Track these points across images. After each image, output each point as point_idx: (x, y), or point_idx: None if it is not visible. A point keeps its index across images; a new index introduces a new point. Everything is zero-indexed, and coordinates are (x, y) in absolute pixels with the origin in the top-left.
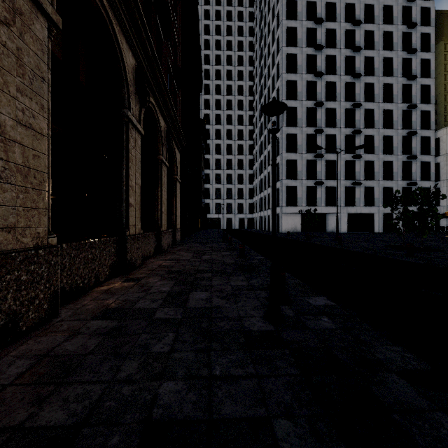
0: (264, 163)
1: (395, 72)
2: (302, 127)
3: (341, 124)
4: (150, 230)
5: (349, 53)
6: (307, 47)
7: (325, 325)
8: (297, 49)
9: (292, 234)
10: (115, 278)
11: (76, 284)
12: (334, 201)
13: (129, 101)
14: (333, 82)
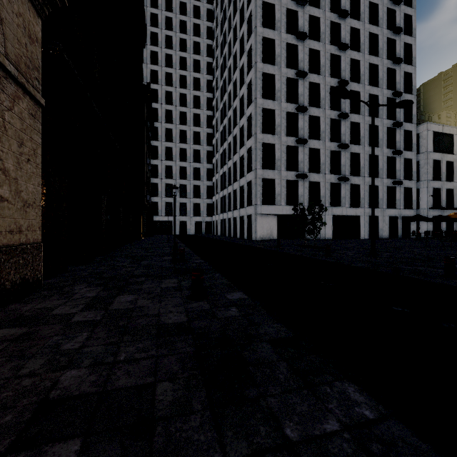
0: (228, 152)
1: (381, 52)
2: (281, 101)
3: (325, 104)
4: None
5: (334, 18)
6: None
7: None
8: None
9: (274, 242)
10: None
11: None
12: (318, 200)
13: None
14: (317, 51)
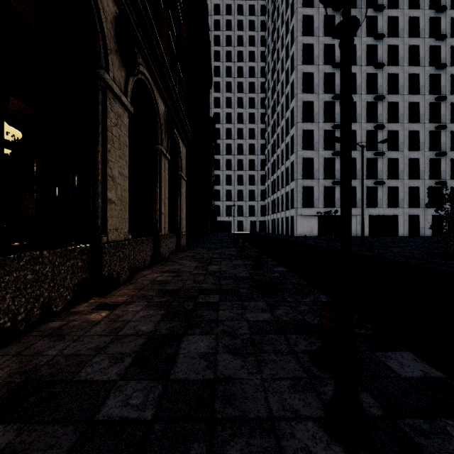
0: (277, 162)
1: (422, 61)
2: (318, 122)
3: (361, 118)
4: (145, 235)
5: (371, 41)
6: (325, 37)
7: None
8: (314, 38)
9: (309, 238)
10: (83, 303)
11: None
12: (354, 202)
13: (106, 59)
14: (353, 74)
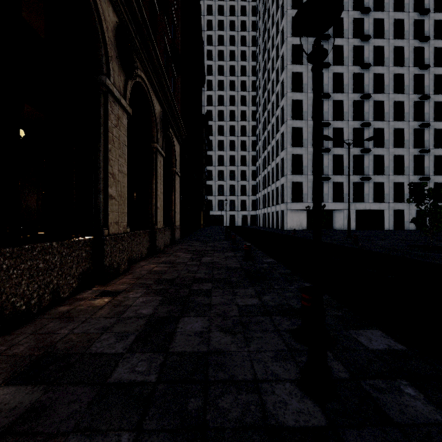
0: (267, 159)
1: (407, 61)
2: (307, 120)
3: (349, 116)
4: (142, 228)
5: (357, 43)
6: (313, 38)
7: (419, 409)
8: (303, 39)
9: (298, 231)
10: (87, 290)
11: (13, 308)
12: (342, 197)
13: (108, 66)
14: (340, 74)
